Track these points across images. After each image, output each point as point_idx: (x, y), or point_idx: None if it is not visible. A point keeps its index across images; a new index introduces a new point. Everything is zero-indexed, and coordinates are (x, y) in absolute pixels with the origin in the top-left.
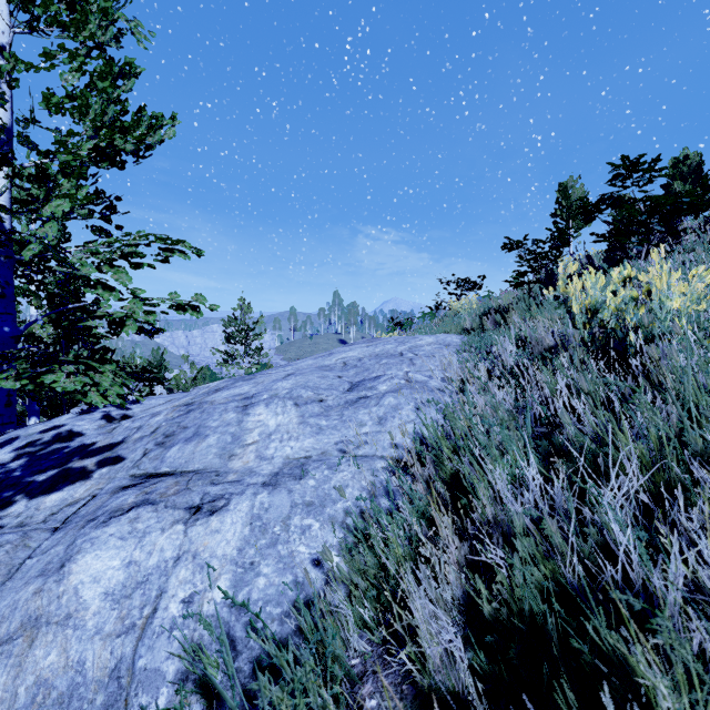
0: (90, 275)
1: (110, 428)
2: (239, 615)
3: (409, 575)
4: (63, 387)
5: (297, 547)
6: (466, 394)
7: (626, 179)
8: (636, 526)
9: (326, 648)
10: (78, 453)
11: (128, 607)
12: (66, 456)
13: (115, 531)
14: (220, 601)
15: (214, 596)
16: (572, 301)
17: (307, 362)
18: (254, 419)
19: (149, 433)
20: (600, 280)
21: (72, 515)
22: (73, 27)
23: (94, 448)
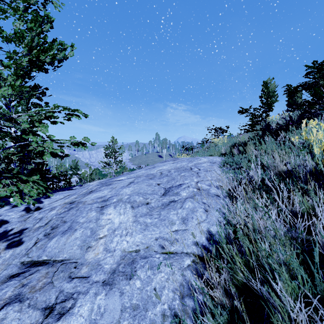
0: (24, 128)
1: (26, 217)
2: None
3: None
4: None
5: None
6: (252, 219)
7: (315, 73)
8: None
9: None
10: None
11: None
12: None
13: None
14: None
15: None
16: (313, 146)
17: (142, 171)
18: (106, 218)
19: (44, 224)
20: None
21: None
22: None
23: (10, 234)
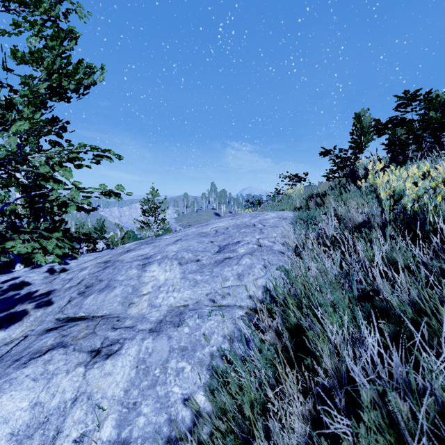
0: (44, 172)
1: (52, 279)
2: None
3: (263, 433)
4: (18, 250)
5: (172, 388)
6: (304, 262)
7: (407, 106)
8: None
9: None
10: (24, 298)
11: None
12: (15, 301)
13: (31, 373)
14: (105, 440)
15: (101, 435)
16: (381, 190)
17: (192, 229)
18: (149, 275)
19: (76, 284)
20: (404, 175)
21: (5, 353)
22: (32, 5)
23: (37, 295)
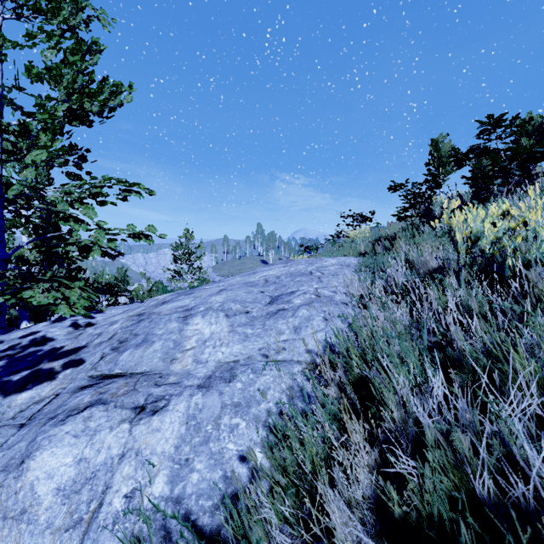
0: (63, 210)
1: (76, 334)
2: (174, 508)
3: (326, 479)
4: (38, 301)
5: (226, 444)
6: (370, 310)
7: (491, 133)
8: (530, 435)
9: (251, 543)
10: (48, 355)
11: (76, 502)
12: (38, 358)
13: (71, 429)
14: (158, 496)
15: (153, 491)
16: (456, 231)
17: (236, 279)
18: (192, 328)
19: (107, 339)
20: (481, 213)
21: (37, 412)
22: (50, 12)
23: (62, 352)
